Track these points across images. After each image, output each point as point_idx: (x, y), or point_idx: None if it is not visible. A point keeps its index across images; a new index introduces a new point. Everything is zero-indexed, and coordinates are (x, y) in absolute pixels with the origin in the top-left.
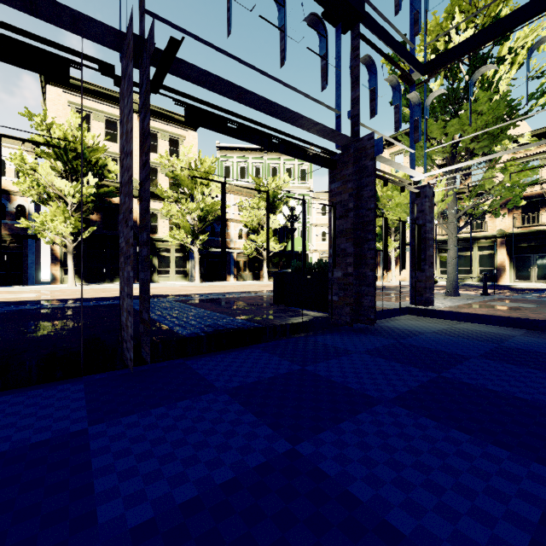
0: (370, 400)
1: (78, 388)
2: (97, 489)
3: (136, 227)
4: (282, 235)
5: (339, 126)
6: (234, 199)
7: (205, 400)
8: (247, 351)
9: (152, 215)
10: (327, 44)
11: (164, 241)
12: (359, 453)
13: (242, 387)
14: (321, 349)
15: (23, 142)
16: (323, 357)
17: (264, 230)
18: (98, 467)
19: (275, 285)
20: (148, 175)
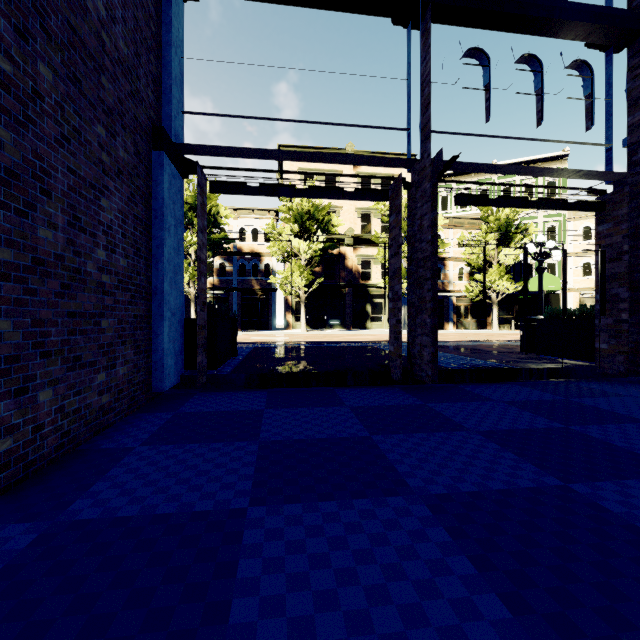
0: (637, 420)
1: (398, 389)
2: (455, 420)
3: (352, 275)
4: (519, 271)
5: (609, 160)
6: (452, 234)
7: (489, 403)
8: (507, 385)
9: (365, 262)
10: (592, 84)
11: (376, 287)
12: (620, 435)
13: (514, 402)
14: (585, 390)
15: (269, 212)
16: (588, 395)
17: (494, 268)
18: (447, 415)
19: (523, 332)
20: (435, 253)
